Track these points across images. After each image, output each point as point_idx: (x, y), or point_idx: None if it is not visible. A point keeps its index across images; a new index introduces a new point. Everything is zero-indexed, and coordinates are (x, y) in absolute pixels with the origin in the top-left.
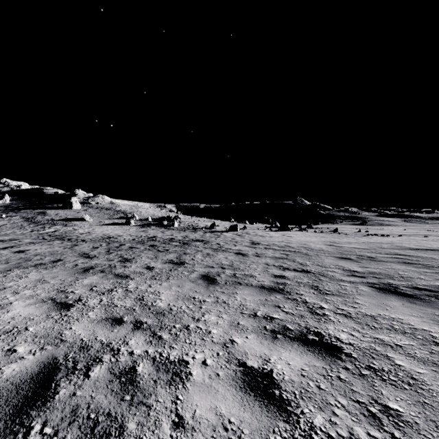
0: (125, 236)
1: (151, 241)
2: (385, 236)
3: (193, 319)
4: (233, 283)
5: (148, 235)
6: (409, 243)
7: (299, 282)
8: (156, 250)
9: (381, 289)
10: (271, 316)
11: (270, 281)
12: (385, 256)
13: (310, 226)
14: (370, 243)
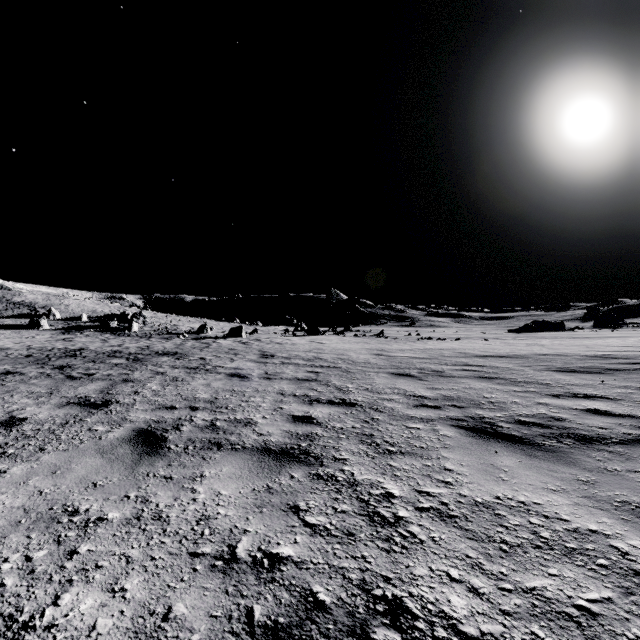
0: (14, 349)
1: (67, 358)
2: (442, 341)
3: (4, 628)
4: (203, 447)
5: (69, 347)
6: (473, 349)
7: (338, 430)
8: (62, 377)
9: (472, 429)
10: (273, 553)
11: (284, 432)
12: (454, 368)
13: (348, 328)
14: (428, 349)
